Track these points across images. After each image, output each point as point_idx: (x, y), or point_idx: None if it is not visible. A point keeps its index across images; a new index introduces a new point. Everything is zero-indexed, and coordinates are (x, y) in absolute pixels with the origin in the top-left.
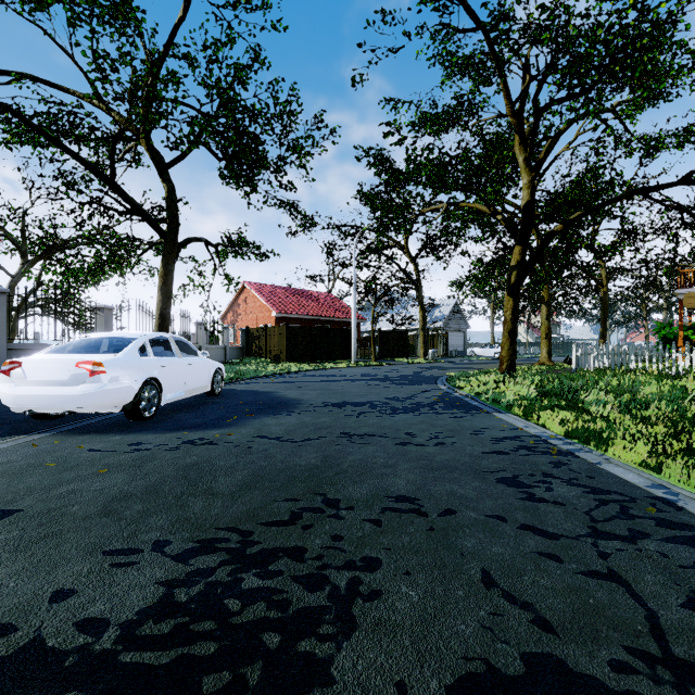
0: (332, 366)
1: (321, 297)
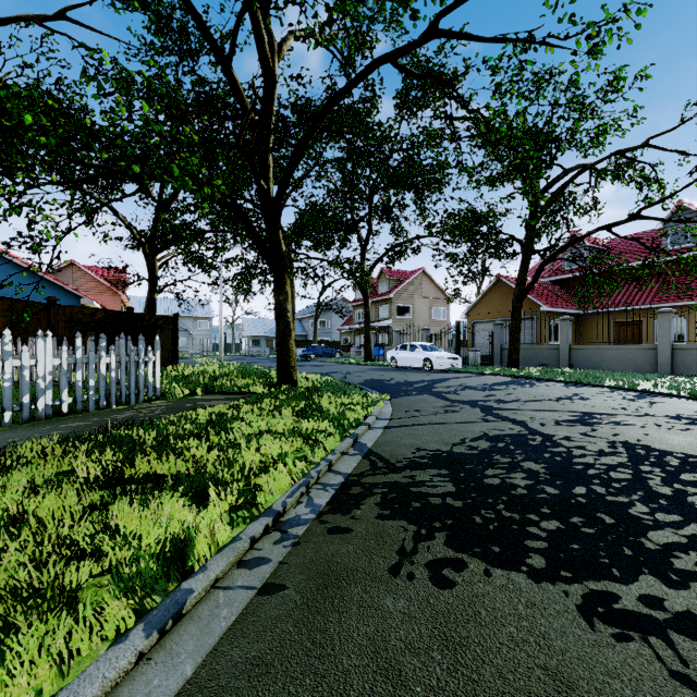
0: None
1: None
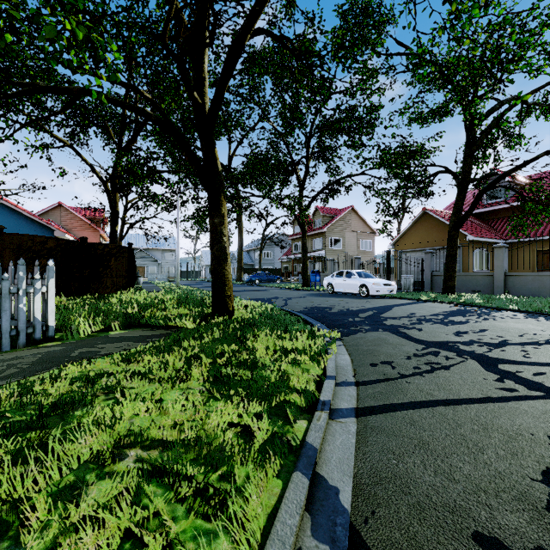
0: None
1: None
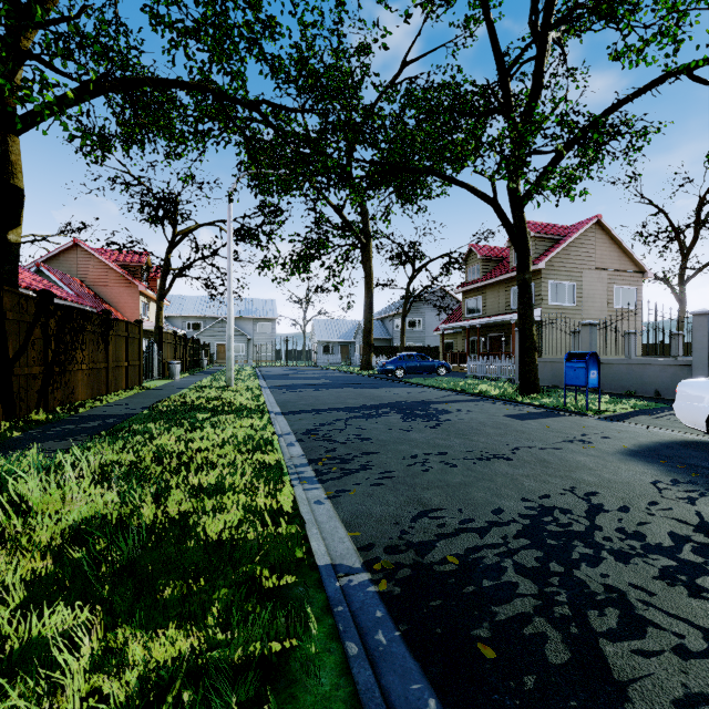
0: None
1: None
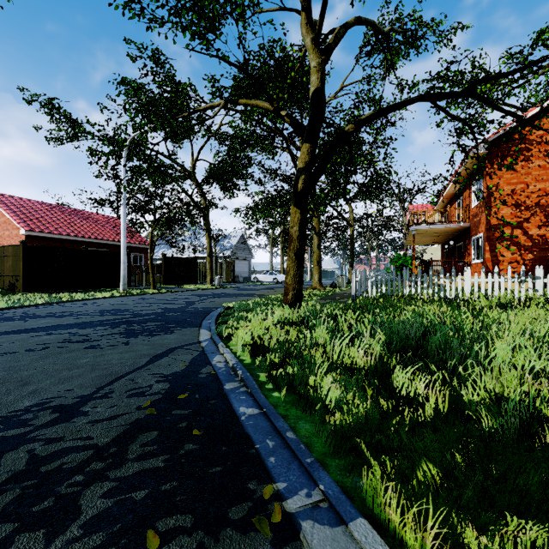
0: (86, 297)
1: (102, 219)
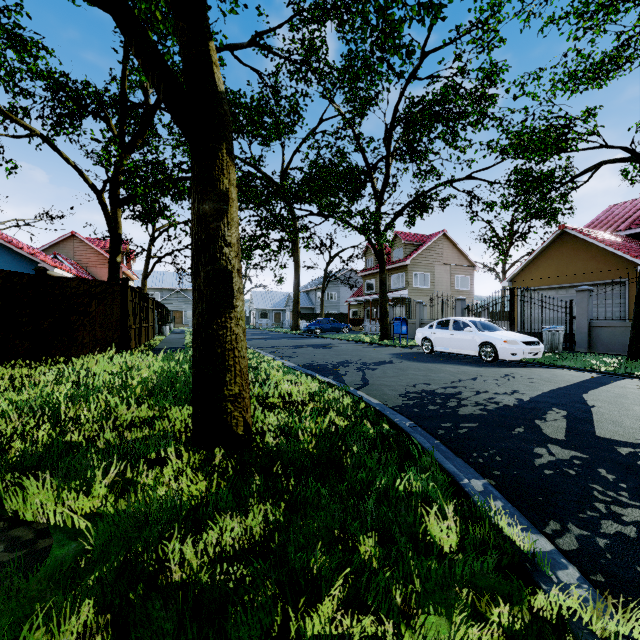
0: None
1: None
